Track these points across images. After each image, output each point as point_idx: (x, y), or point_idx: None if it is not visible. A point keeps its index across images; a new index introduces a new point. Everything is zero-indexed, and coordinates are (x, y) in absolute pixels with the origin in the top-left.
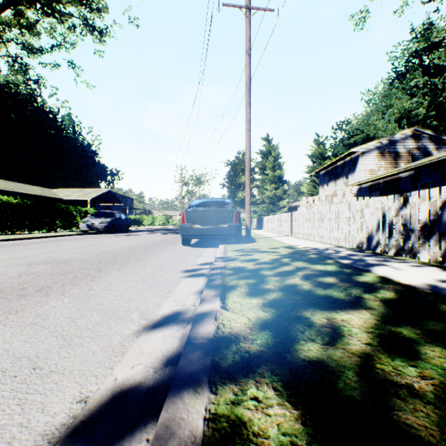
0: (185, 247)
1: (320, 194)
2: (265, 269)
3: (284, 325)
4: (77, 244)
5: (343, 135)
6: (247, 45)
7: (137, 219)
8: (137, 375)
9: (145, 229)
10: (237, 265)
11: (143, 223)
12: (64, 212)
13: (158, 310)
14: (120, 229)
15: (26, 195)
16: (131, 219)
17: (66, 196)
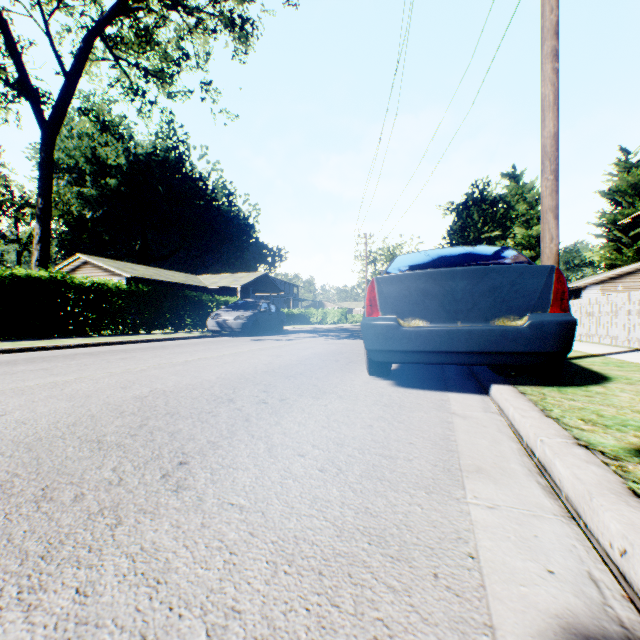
0: (377, 385)
1: None
2: None
3: None
4: (152, 361)
5: None
6: None
7: (302, 314)
8: None
9: (309, 329)
10: None
11: (311, 320)
12: (194, 303)
13: None
14: (267, 329)
15: (166, 283)
16: (294, 314)
17: (212, 284)
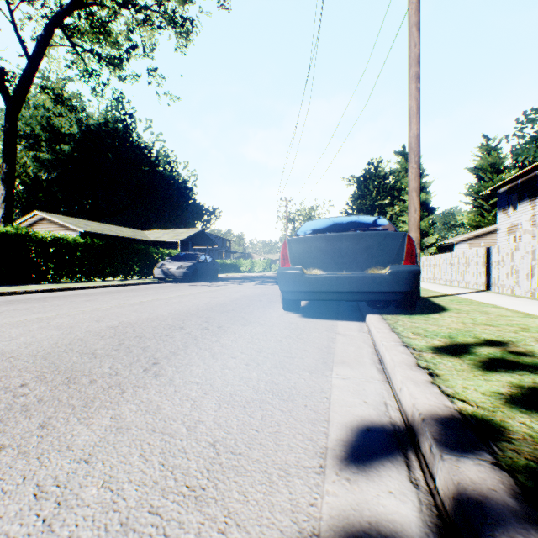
0: (289, 317)
1: (499, 224)
2: None
3: None
4: (113, 302)
5: (537, 130)
6: None
7: (234, 264)
8: None
9: (239, 276)
10: None
11: (241, 269)
12: (142, 254)
13: None
14: (204, 276)
15: (115, 238)
16: (226, 264)
17: (156, 238)
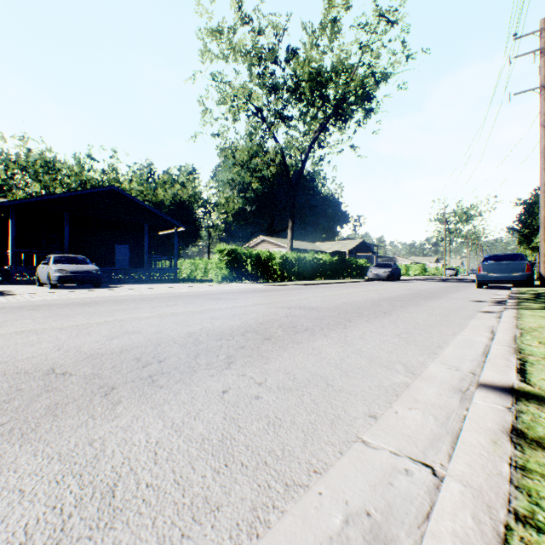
0: (480, 289)
1: None
2: (542, 293)
3: (538, 297)
4: (396, 285)
5: None
6: (541, 119)
7: None
8: (497, 300)
9: (409, 279)
10: (525, 292)
11: None
12: (348, 264)
13: (492, 298)
14: (394, 278)
15: (304, 250)
16: None
17: (328, 249)
